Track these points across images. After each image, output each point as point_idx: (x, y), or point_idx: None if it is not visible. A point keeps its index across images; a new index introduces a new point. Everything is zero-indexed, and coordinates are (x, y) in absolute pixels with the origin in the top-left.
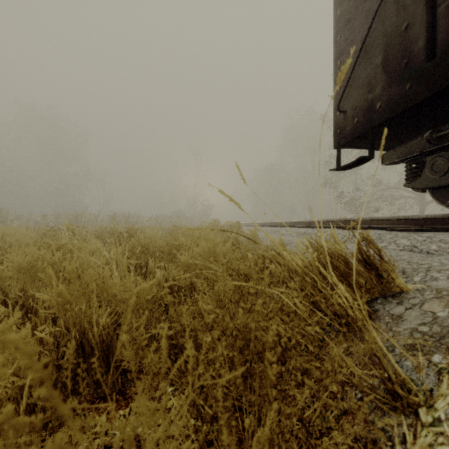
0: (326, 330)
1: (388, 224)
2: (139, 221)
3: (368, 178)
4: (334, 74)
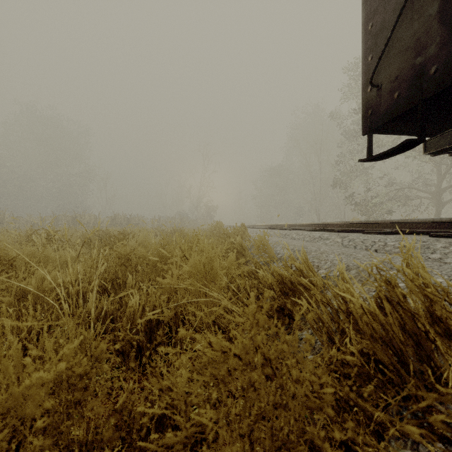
0: (425, 450)
1: (425, 227)
2: (141, 223)
3: (380, 178)
4: (363, 41)
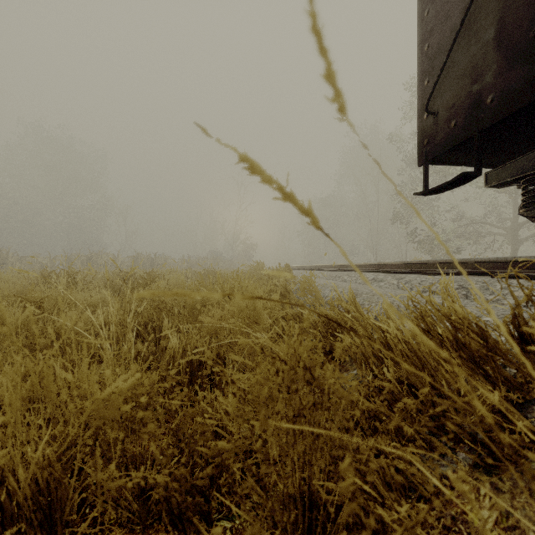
0: (448, 459)
1: (489, 267)
2: (168, 263)
3: (447, 211)
4: (419, 63)
